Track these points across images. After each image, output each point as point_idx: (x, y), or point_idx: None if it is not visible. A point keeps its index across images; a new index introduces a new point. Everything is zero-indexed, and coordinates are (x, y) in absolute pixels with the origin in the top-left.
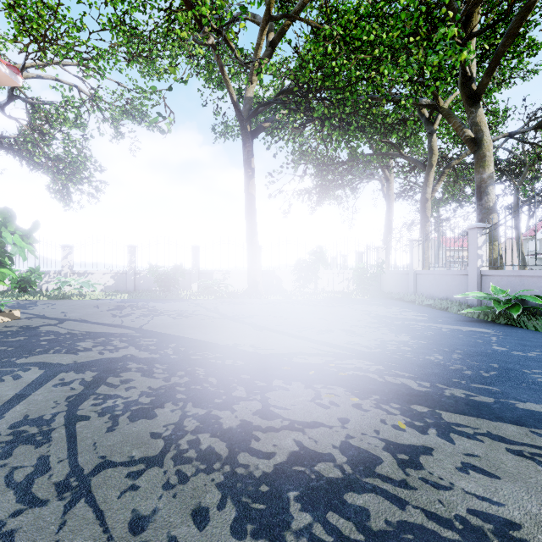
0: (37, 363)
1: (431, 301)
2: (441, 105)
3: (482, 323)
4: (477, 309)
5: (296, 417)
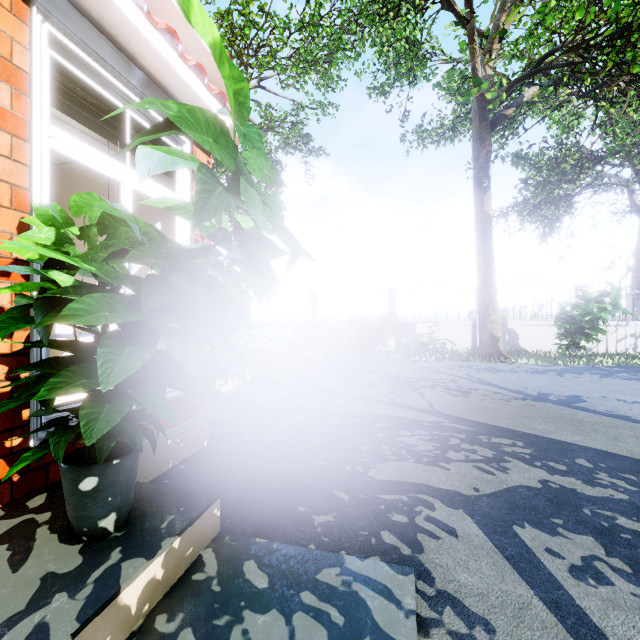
0: (416, 486)
1: None
2: None
3: None
4: None
5: None
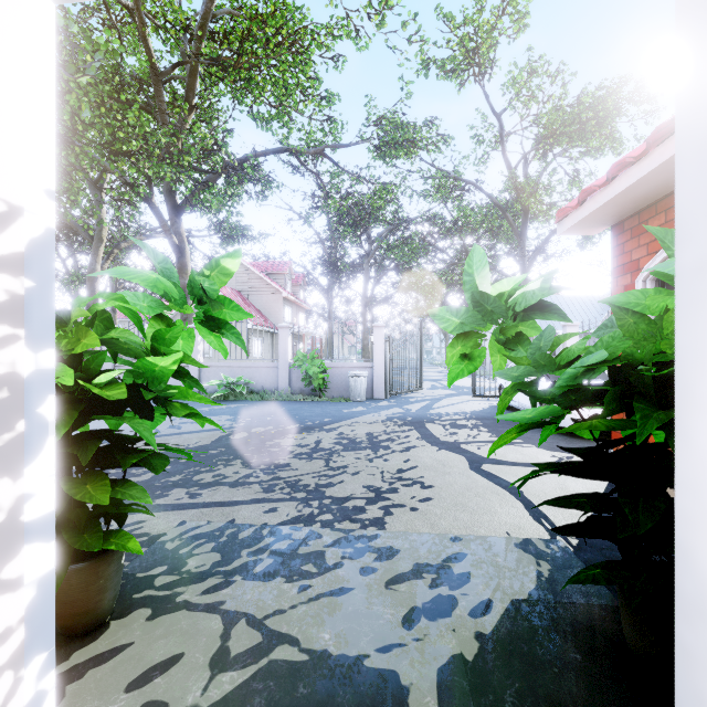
0: None
1: None
2: (154, 201)
3: (225, 402)
4: (224, 392)
5: (311, 442)
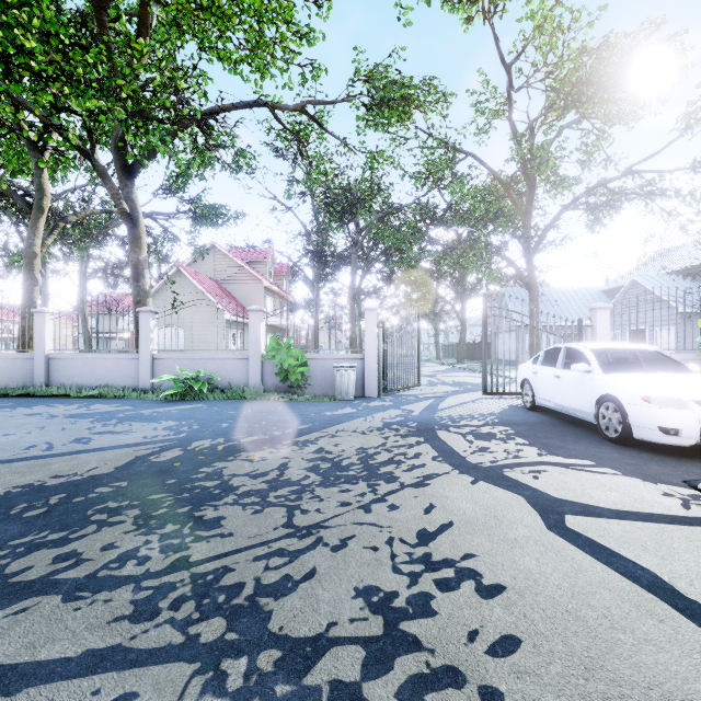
0: None
1: (95, 390)
2: (97, 158)
3: (180, 401)
4: (177, 390)
5: (272, 468)
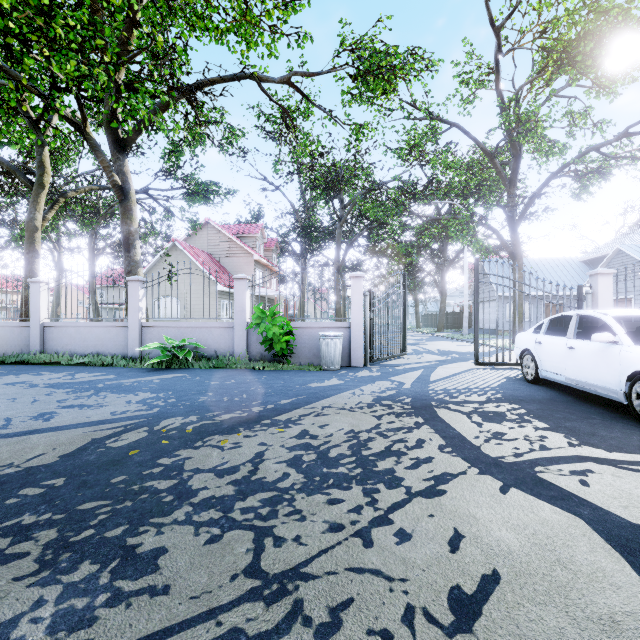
0: None
1: (85, 358)
2: (88, 131)
3: (165, 370)
4: (162, 358)
5: (245, 459)
